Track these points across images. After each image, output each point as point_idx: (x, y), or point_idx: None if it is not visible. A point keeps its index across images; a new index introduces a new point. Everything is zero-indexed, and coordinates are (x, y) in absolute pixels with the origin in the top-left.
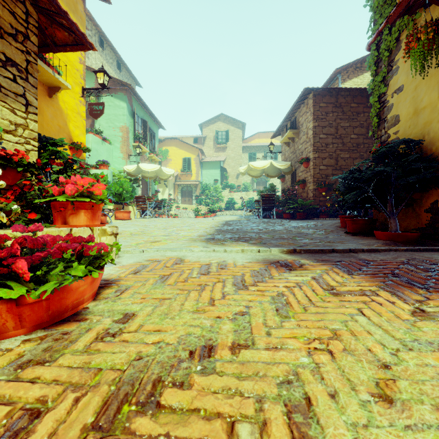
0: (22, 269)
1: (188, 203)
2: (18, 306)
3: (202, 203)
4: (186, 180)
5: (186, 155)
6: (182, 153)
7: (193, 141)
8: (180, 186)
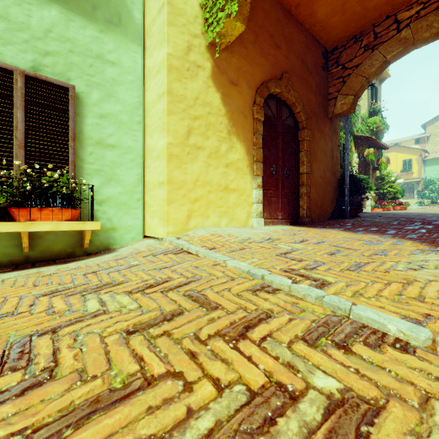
0: (403, 204)
1: (408, 198)
2: (403, 207)
3: (424, 197)
4: (406, 178)
5: (406, 157)
6: (402, 156)
7: (414, 142)
8: (400, 184)
